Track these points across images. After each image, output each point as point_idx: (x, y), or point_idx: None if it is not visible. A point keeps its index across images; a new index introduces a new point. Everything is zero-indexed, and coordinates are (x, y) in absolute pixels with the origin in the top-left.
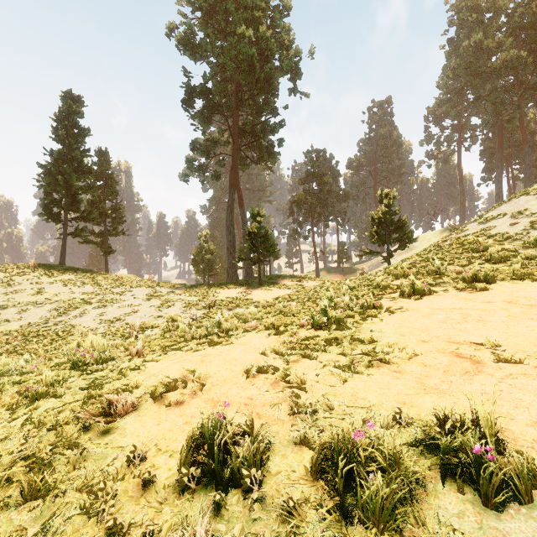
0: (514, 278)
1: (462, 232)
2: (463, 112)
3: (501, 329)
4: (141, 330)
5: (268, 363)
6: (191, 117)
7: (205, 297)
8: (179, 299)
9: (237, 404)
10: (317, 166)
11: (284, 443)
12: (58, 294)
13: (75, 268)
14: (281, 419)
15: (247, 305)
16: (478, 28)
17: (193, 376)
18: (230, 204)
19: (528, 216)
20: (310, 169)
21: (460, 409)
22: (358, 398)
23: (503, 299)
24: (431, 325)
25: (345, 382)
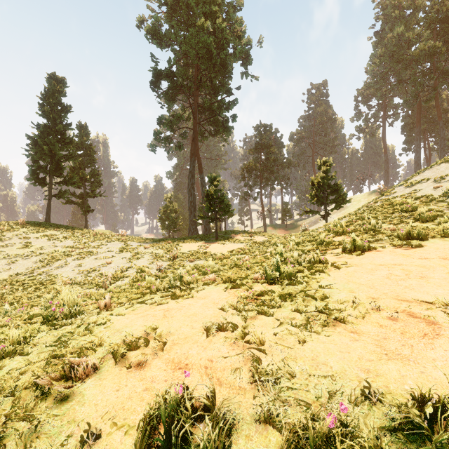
0: (444, 235)
1: (391, 195)
2: (387, 94)
3: (445, 286)
4: (113, 279)
5: (226, 320)
6: (158, 97)
7: (169, 250)
8: (147, 251)
9: (197, 366)
10: (265, 138)
11: (247, 419)
12: (43, 247)
13: (59, 225)
14: (242, 388)
15: (206, 258)
16: (400, 23)
17: (155, 333)
18: (191, 170)
19: (448, 181)
20: (259, 141)
21: (430, 381)
22: (319, 363)
23: (438, 256)
24: (377, 282)
25: (303, 343)
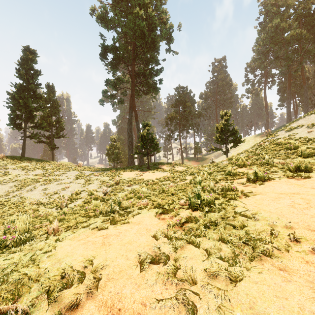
0: None
1: (275, 137)
2: (267, 66)
3: None
4: (70, 200)
5: (158, 249)
6: (105, 65)
7: (113, 177)
8: (96, 178)
9: (130, 313)
10: (182, 96)
11: None
12: (18, 175)
13: (31, 159)
14: None
15: (140, 183)
16: (277, 16)
17: (92, 265)
18: (129, 119)
19: None
20: (178, 98)
21: None
22: (259, 313)
23: None
24: (284, 210)
25: (236, 283)
